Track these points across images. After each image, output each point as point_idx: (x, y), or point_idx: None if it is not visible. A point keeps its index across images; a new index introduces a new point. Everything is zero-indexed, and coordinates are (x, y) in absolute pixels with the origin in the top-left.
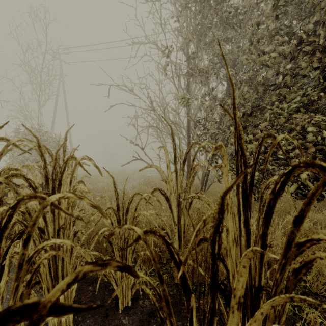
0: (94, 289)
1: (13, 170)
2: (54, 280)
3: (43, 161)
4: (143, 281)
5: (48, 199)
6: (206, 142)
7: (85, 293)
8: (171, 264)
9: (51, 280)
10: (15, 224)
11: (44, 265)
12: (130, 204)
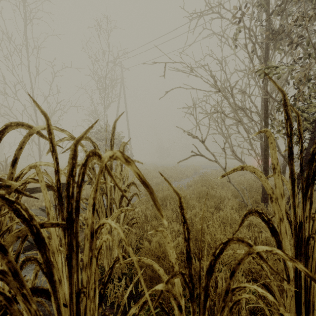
0: None
1: None
2: None
3: (54, 160)
4: None
5: None
6: None
7: None
8: None
9: None
10: (24, 263)
11: None
12: (218, 258)
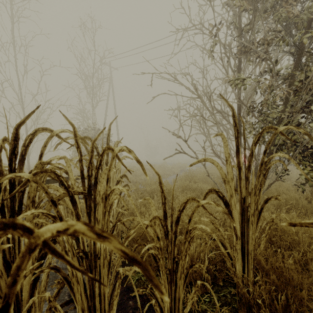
0: (136, 305)
1: (56, 164)
2: (90, 300)
3: (78, 153)
4: (195, 311)
5: (37, 233)
6: (286, 126)
7: (127, 308)
8: (231, 289)
9: (87, 300)
10: None
11: (78, 281)
12: (182, 212)
